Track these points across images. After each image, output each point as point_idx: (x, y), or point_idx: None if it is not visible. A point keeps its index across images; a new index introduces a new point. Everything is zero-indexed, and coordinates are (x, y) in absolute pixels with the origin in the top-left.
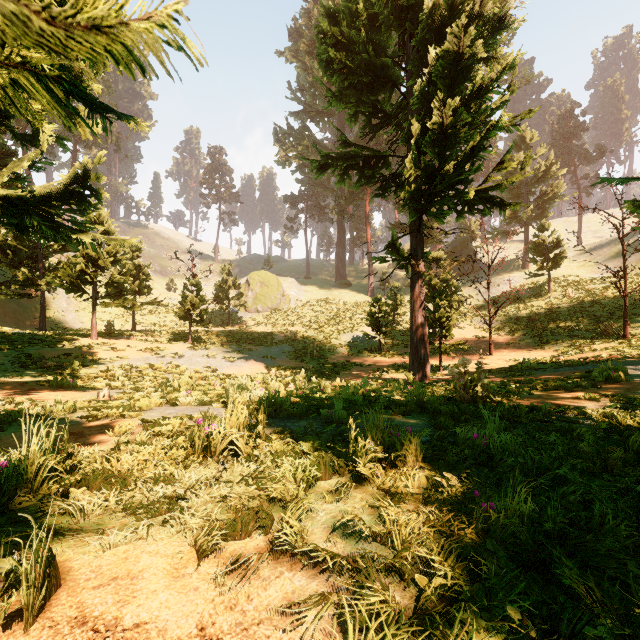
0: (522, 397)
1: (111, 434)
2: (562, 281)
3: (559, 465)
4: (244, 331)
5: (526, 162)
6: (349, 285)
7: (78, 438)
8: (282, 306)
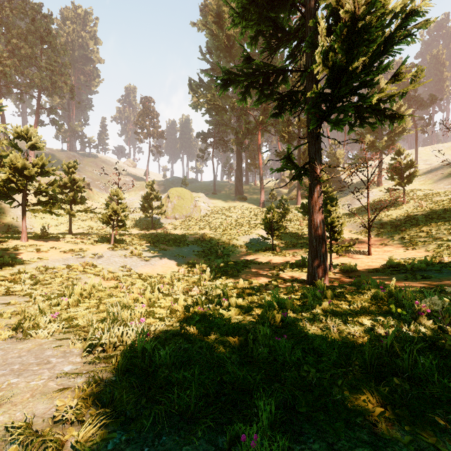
0: None
1: None
2: (412, 195)
3: None
4: (163, 234)
5: (418, 75)
6: (245, 199)
7: None
8: (194, 214)
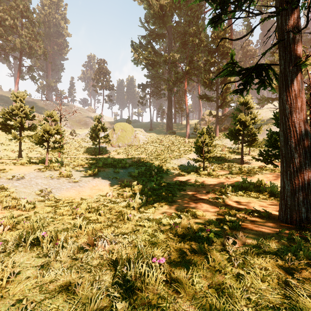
0: None
1: None
2: None
3: None
4: (106, 158)
5: None
6: (174, 133)
7: None
8: (134, 143)
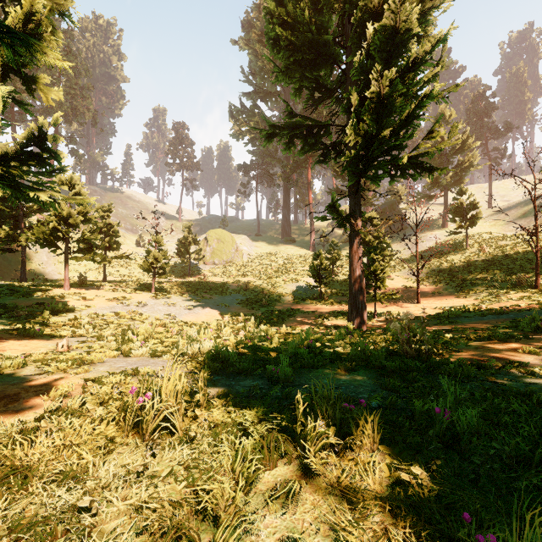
0: (460, 349)
1: (45, 398)
2: (477, 238)
3: (536, 447)
4: (202, 281)
5: (453, 131)
6: (294, 241)
7: (9, 403)
8: (236, 259)
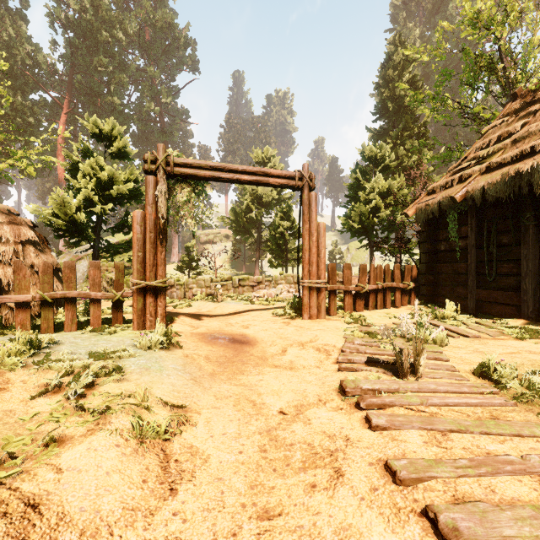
0: None
1: None
2: None
3: None
4: None
5: None
6: None
7: None
8: (368, 262)
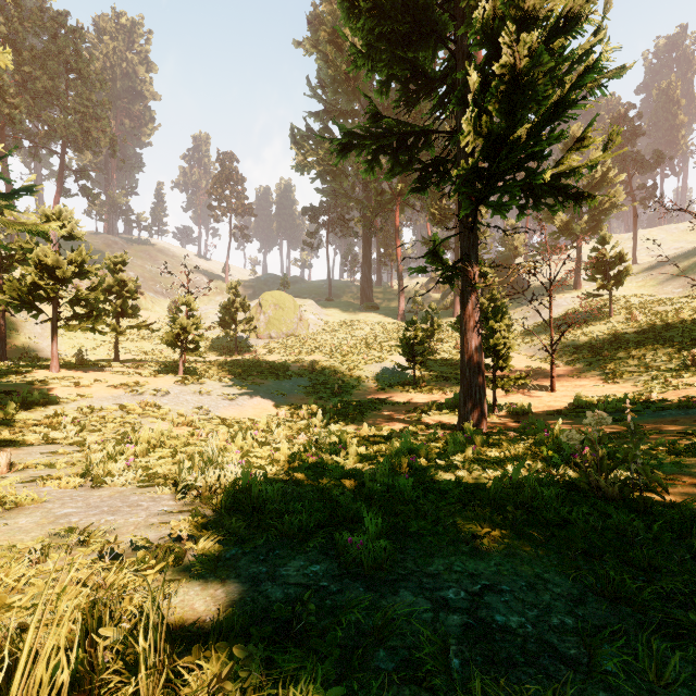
0: (675, 474)
1: None
2: (623, 303)
3: None
4: (253, 361)
5: (612, 140)
6: (376, 308)
7: None
8: (299, 332)
